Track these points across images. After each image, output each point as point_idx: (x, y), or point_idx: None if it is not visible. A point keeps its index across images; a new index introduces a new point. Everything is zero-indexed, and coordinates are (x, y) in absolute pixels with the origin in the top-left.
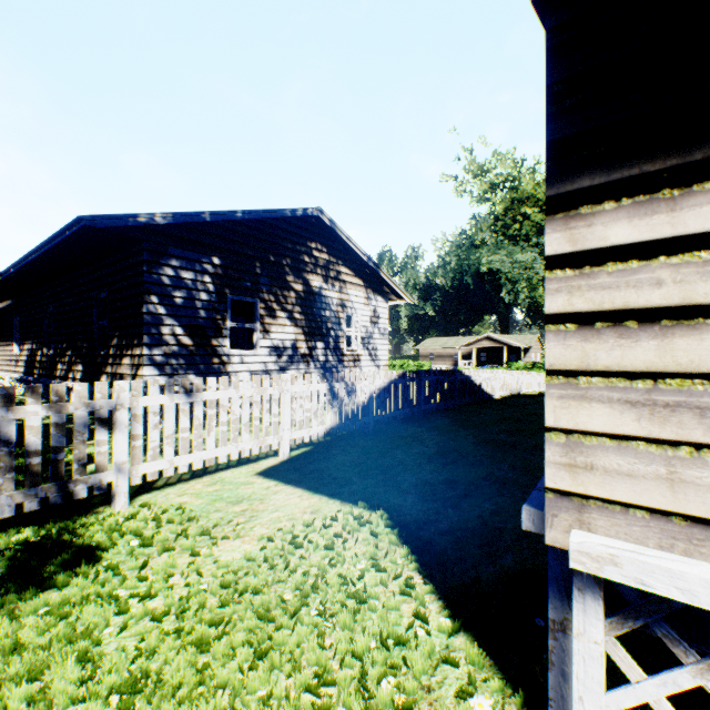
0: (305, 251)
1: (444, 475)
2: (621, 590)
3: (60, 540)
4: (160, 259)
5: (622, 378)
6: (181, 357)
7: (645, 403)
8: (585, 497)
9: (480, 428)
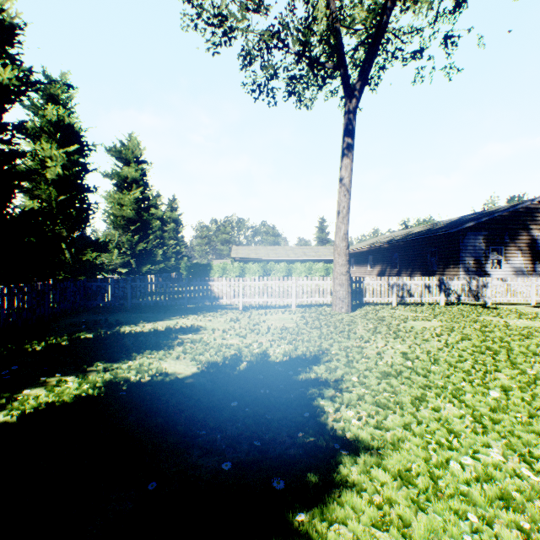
0: (529, 219)
1: None
2: None
3: (485, 306)
4: (464, 237)
5: None
6: (471, 272)
7: None
8: None
9: None
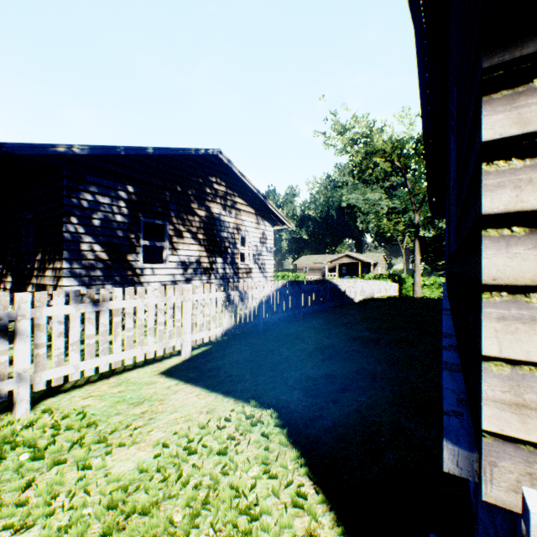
0: (207, 184)
1: (323, 370)
2: None
3: None
4: (79, 185)
5: None
6: (98, 270)
7: None
8: None
9: (348, 327)
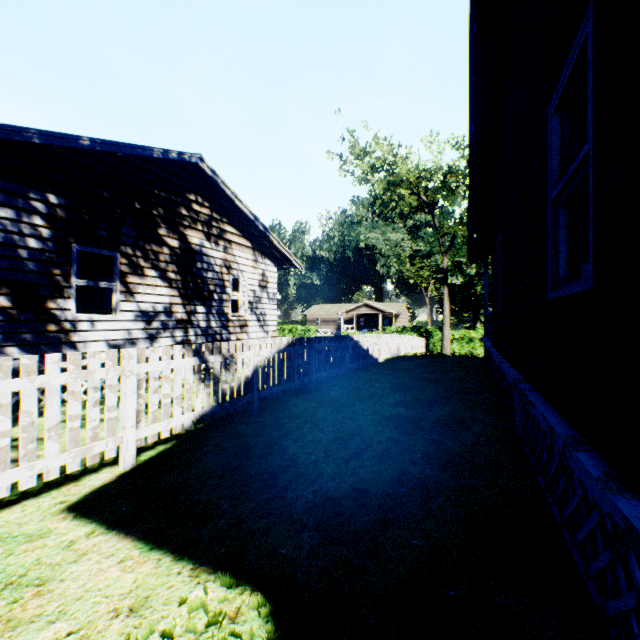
0: (183, 202)
1: (349, 480)
2: None
3: None
4: None
5: None
6: None
7: None
8: None
9: (376, 400)
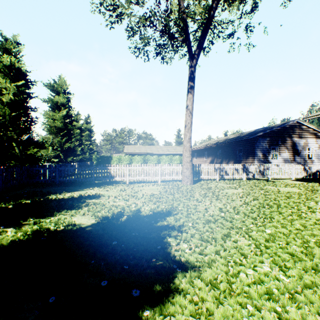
0: (291, 131)
1: None
2: None
3: (268, 180)
4: (257, 141)
5: None
6: (261, 161)
7: None
8: None
9: None
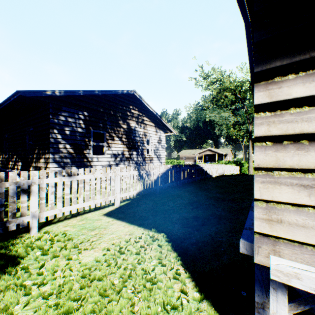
0: (128, 110)
1: (192, 214)
2: (296, 288)
3: None
4: (58, 112)
5: (299, 172)
6: (68, 159)
7: (313, 186)
8: (277, 238)
9: (208, 191)
